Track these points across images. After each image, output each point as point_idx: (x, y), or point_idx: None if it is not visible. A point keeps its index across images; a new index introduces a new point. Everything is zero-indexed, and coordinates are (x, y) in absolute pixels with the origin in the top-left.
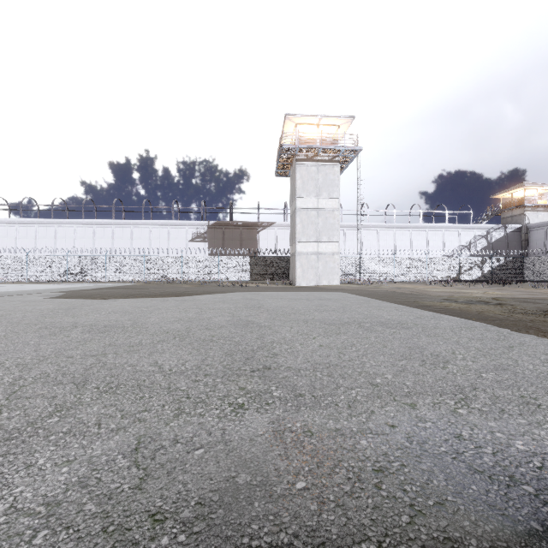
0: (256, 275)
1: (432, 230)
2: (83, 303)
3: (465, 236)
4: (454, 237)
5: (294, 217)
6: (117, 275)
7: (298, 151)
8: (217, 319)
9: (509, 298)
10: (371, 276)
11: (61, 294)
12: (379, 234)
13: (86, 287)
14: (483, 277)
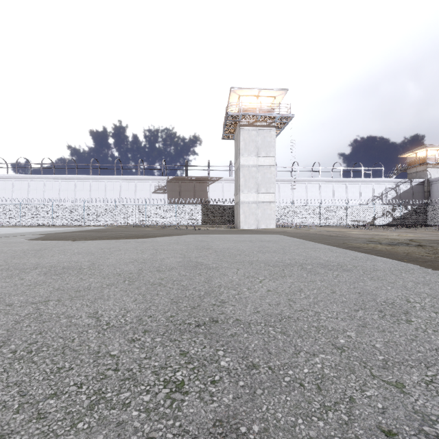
0: (206, 220)
1: (351, 184)
2: (55, 244)
3: (378, 188)
4: (368, 189)
5: (238, 173)
6: (93, 220)
7: (241, 118)
8: (169, 261)
9: (424, 240)
10: (301, 221)
11: (41, 236)
12: (307, 186)
13: (66, 230)
14: (393, 222)
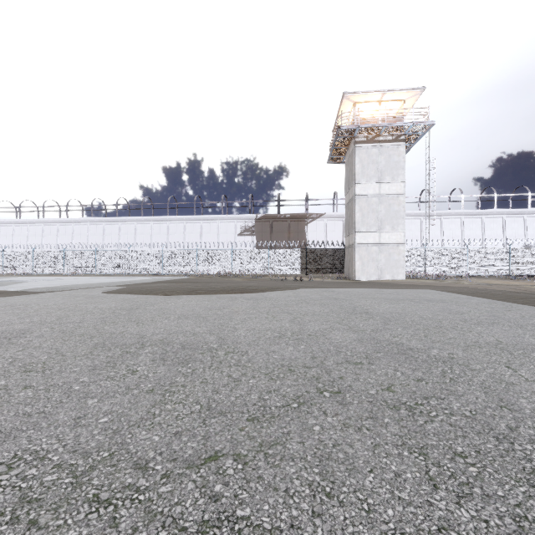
0: (307, 268)
1: (511, 217)
2: (146, 301)
3: None
4: None
5: (352, 206)
6: (172, 268)
7: (357, 133)
8: (339, 337)
9: None
10: (438, 270)
11: (123, 288)
12: (443, 222)
13: (146, 280)
14: None
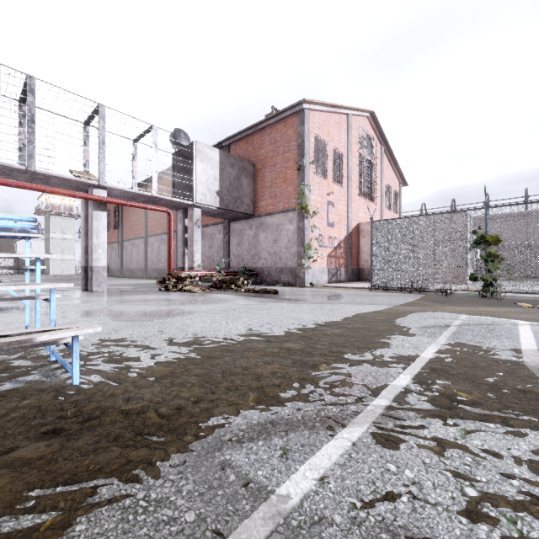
0: (19, 270)
1: None
2: None
3: None
4: None
5: (49, 242)
6: None
7: (51, 211)
8: None
9: None
10: None
11: None
12: None
13: None
14: None
